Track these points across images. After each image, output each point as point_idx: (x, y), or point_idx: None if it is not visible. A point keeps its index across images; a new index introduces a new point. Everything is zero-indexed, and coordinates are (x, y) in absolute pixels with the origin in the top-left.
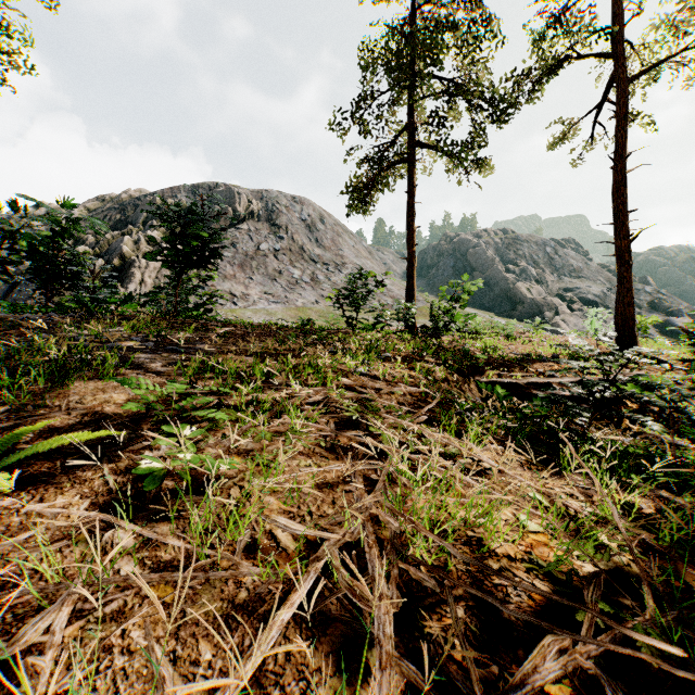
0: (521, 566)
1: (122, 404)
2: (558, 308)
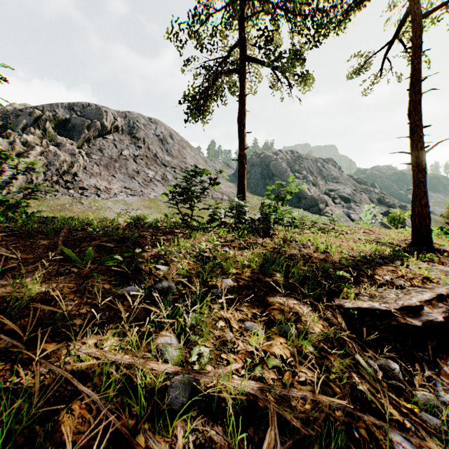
0: None
1: None
2: (327, 202)
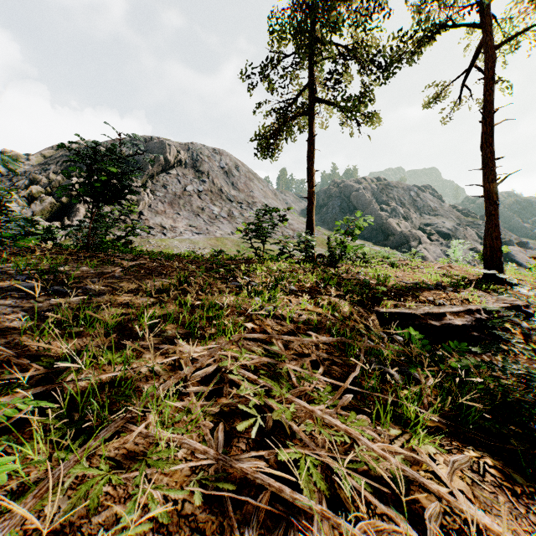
0: None
1: None
2: (421, 239)
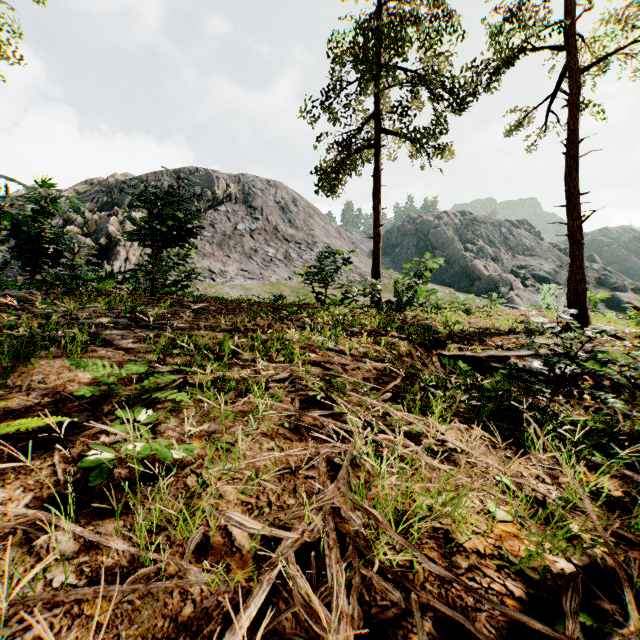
0: (492, 563)
1: (86, 383)
2: (513, 284)
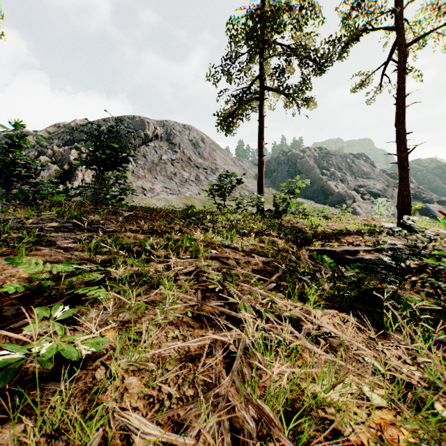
0: None
1: (25, 278)
2: (355, 198)
